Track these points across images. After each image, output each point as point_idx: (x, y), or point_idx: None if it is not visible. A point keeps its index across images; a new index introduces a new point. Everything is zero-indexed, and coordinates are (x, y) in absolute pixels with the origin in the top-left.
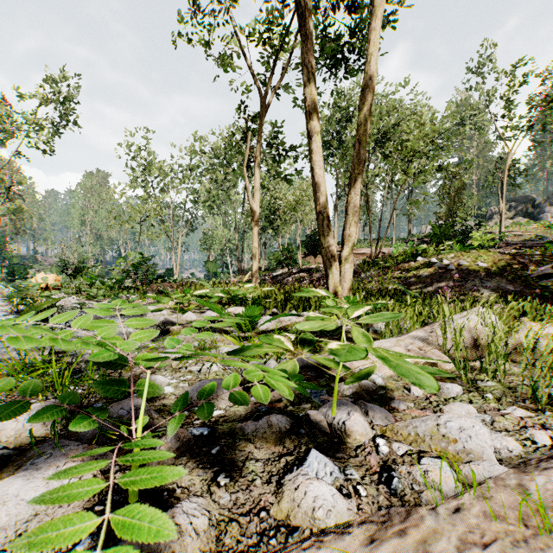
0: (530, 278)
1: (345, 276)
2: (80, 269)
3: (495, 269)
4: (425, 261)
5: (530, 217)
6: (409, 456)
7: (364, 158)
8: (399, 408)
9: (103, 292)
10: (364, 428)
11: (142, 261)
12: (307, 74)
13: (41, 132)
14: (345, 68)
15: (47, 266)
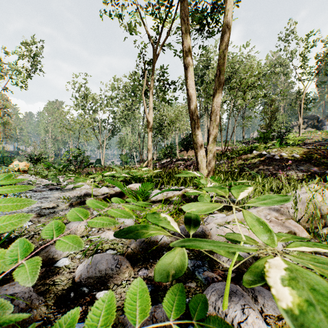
0: None
1: (210, 162)
2: (40, 158)
3: (305, 158)
4: (257, 153)
5: (316, 128)
6: None
7: (223, 82)
8: None
9: (51, 173)
10: None
11: (79, 154)
12: (184, 25)
13: (19, 75)
14: (206, 31)
15: (25, 157)
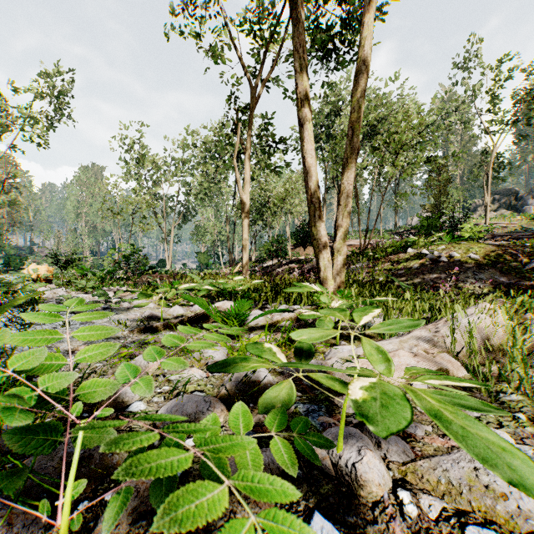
0: (525, 270)
1: (337, 268)
2: (71, 260)
3: (488, 260)
4: (415, 252)
5: (514, 209)
6: (447, 522)
7: (357, 146)
8: (416, 434)
9: (92, 284)
10: (381, 474)
11: (133, 252)
12: (298, 60)
13: (36, 126)
14: (335, 60)
15: (44, 257)
